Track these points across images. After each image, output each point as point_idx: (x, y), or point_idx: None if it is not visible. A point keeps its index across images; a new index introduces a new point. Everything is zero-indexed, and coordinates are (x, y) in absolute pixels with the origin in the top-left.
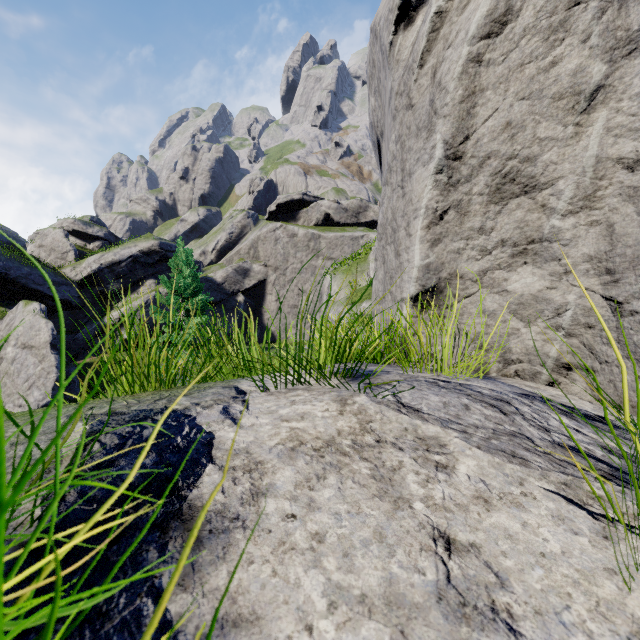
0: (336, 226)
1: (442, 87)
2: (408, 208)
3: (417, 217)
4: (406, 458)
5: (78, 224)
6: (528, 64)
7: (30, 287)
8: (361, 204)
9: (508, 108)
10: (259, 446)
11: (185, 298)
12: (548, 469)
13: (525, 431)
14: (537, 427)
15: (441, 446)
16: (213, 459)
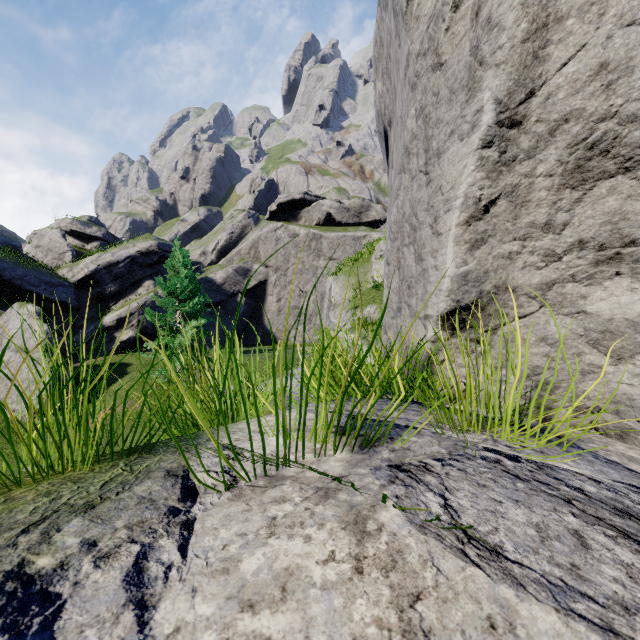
0: (338, 226)
1: (493, 24)
2: (435, 199)
3: (450, 210)
4: None
5: (76, 224)
6: None
7: (25, 288)
8: (363, 203)
9: (604, 41)
10: None
11: (182, 300)
12: None
13: None
14: None
15: None
16: None
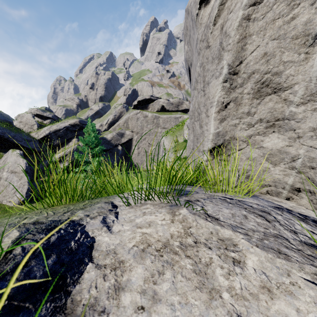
0: (167, 112)
1: (227, 34)
2: (207, 102)
3: (212, 106)
4: (214, 255)
5: (39, 111)
6: (277, 19)
7: (15, 142)
8: (179, 101)
9: (265, 45)
10: (122, 247)
11: (92, 148)
12: (302, 262)
13: (282, 233)
14: (289, 230)
15: (234, 245)
16: (92, 258)
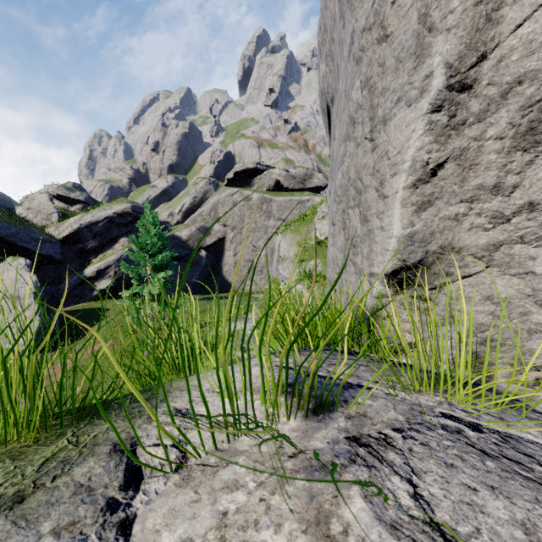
0: (285, 191)
1: None
2: (381, 163)
3: (397, 173)
4: None
5: (62, 189)
6: None
7: (18, 244)
8: (307, 172)
9: None
10: None
11: (152, 255)
12: None
13: None
14: None
15: None
16: None
